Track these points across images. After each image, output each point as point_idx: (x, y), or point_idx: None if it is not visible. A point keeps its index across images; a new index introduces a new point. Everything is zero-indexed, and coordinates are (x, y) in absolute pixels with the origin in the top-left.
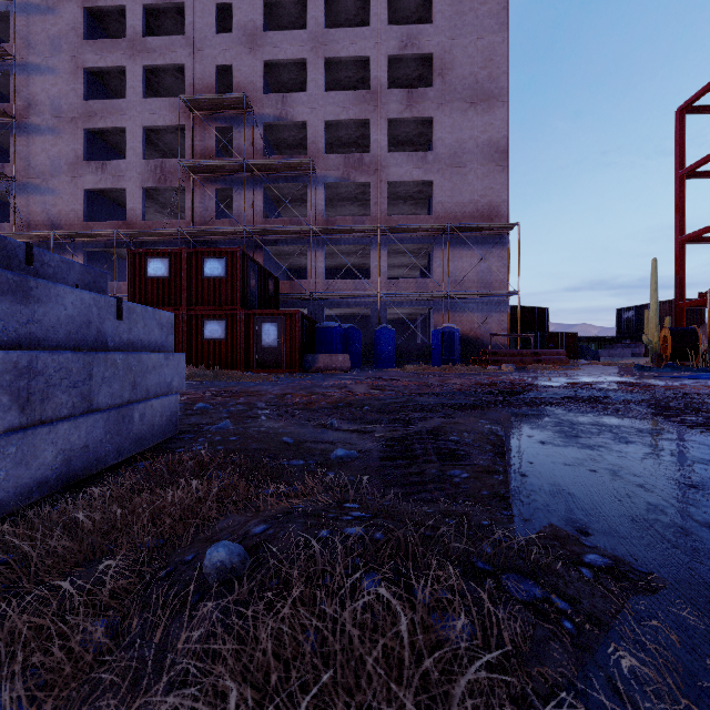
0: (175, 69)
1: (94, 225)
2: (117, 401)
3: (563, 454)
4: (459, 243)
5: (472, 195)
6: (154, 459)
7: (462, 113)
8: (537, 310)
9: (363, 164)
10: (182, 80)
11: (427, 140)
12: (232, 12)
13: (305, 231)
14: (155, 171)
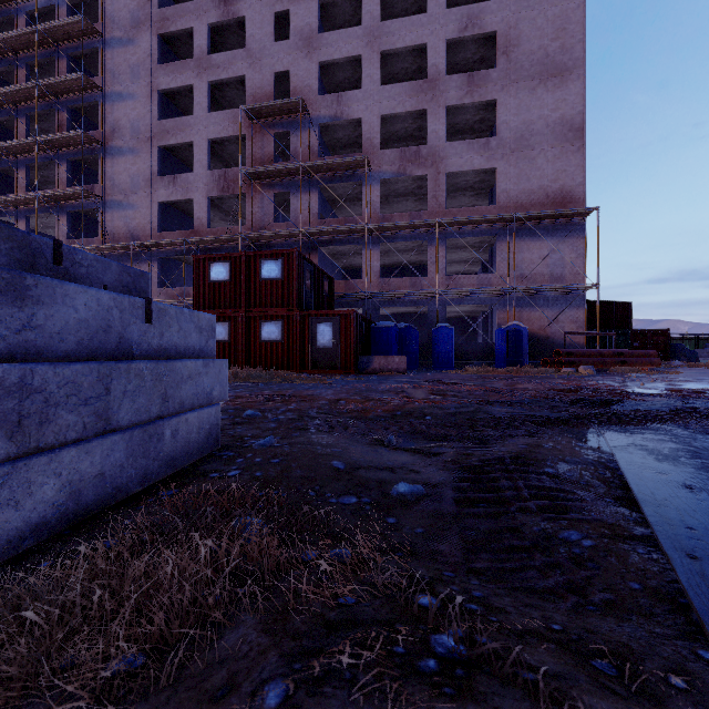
0: (237, 81)
1: (167, 235)
2: (142, 417)
3: None
4: (526, 234)
5: (541, 181)
6: (183, 487)
7: (529, 92)
8: (618, 304)
9: (420, 157)
10: (243, 92)
11: (489, 125)
12: (289, 19)
13: (360, 229)
14: (219, 180)
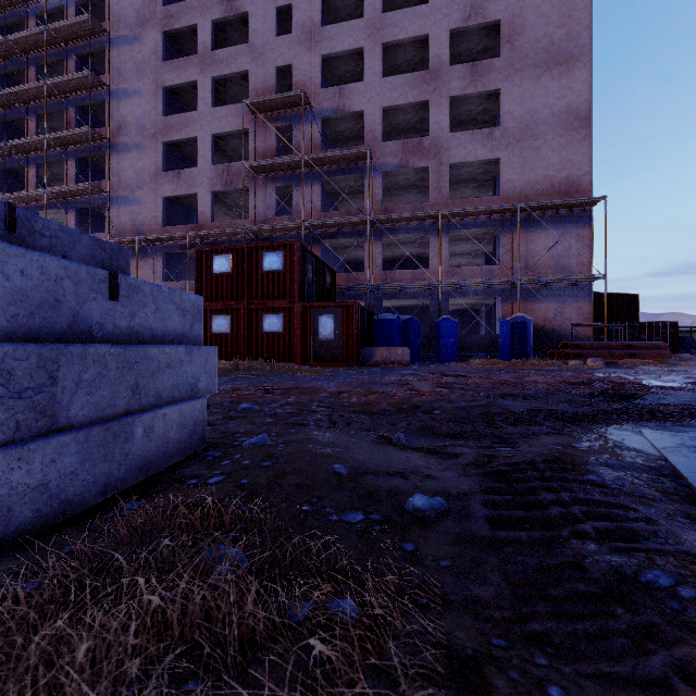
0: (240, 77)
1: (171, 230)
2: (104, 412)
3: None
4: (531, 224)
5: (546, 170)
6: (152, 498)
7: (534, 81)
8: (623, 296)
9: (422, 148)
10: (246, 87)
11: (493, 116)
12: (291, 14)
13: (362, 222)
14: (223, 175)
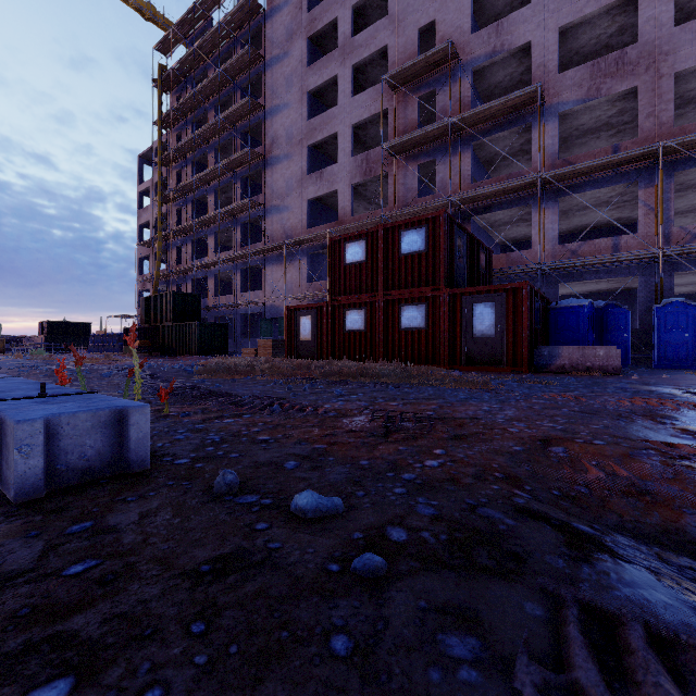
0: (379, 56)
1: (315, 230)
2: None
3: None
4: None
5: None
6: None
7: None
8: None
9: (624, 64)
10: (386, 66)
11: None
12: None
13: (529, 184)
14: (362, 165)
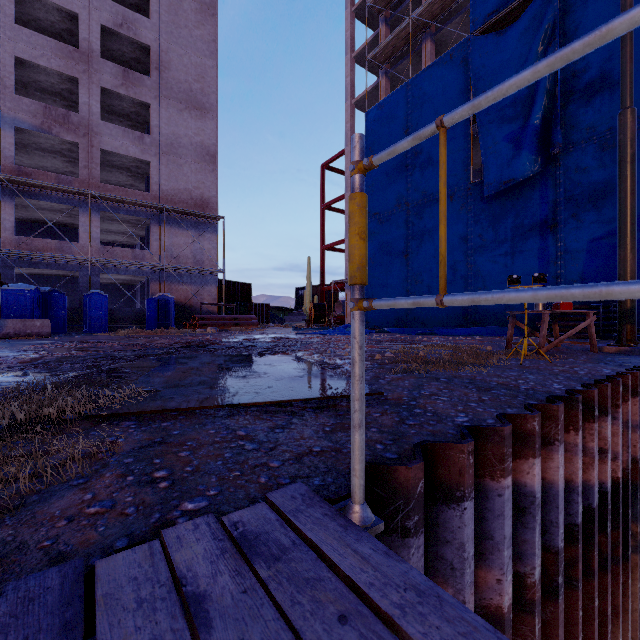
0: None
1: None
2: None
3: (180, 369)
4: (176, 223)
5: (187, 184)
6: None
7: (178, 111)
8: (243, 284)
9: (70, 122)
10: None
11: (146, 121)
12: None
13: None
14: None
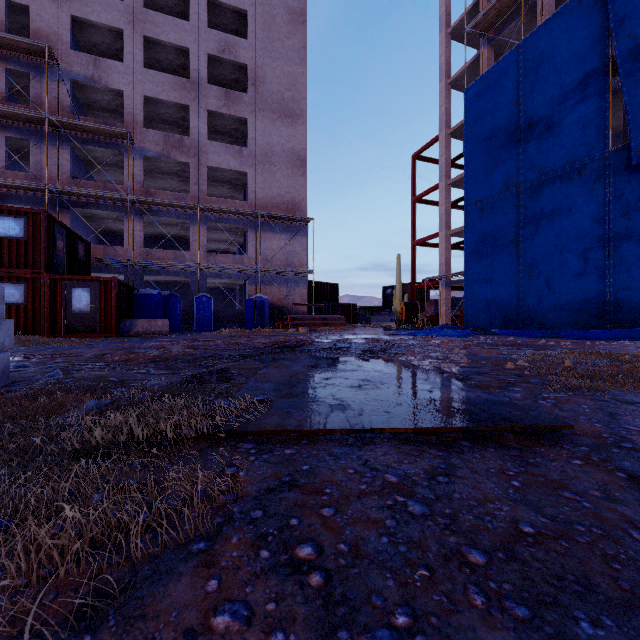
0: None
1: None
2: None
3: (286, 373)
4: (270, 228)
5: (279, 190)
6: (3, 396)
7: (271, 122)
8: (331, 285)
9: (183, 145)
10: None
11: (244, 135)
12: None
13: (122, 198)
14: None
